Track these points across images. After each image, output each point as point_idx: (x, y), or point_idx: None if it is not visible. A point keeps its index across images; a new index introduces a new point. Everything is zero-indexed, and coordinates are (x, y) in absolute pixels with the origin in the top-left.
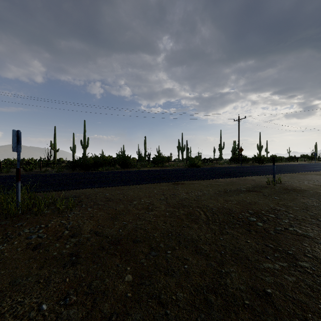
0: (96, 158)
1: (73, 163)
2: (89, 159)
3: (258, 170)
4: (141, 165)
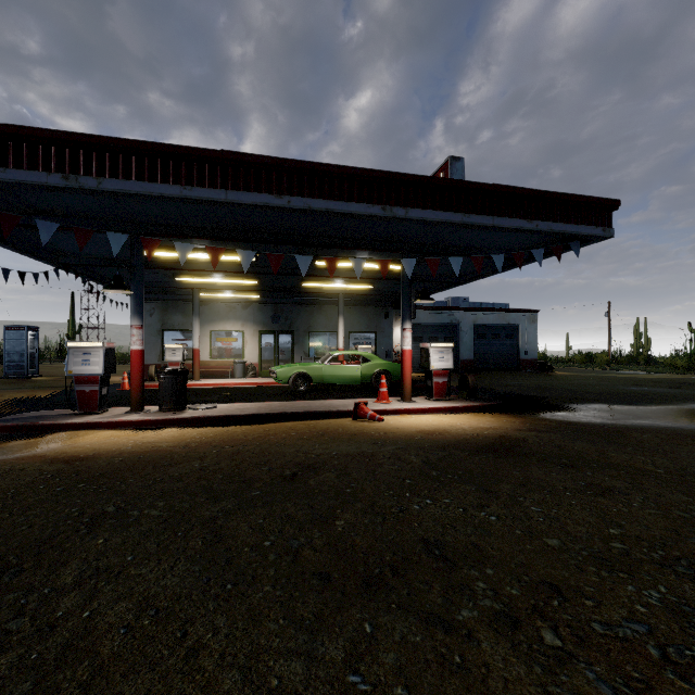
0: None
1: None
2: None
3: None
4: None
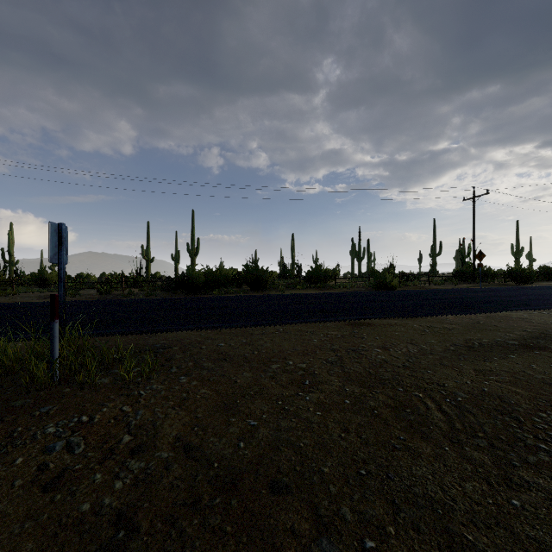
0: (209, 273)
1: (173, 281)
2: (197, 274)
3: (525, 298)
4: (286, 285)
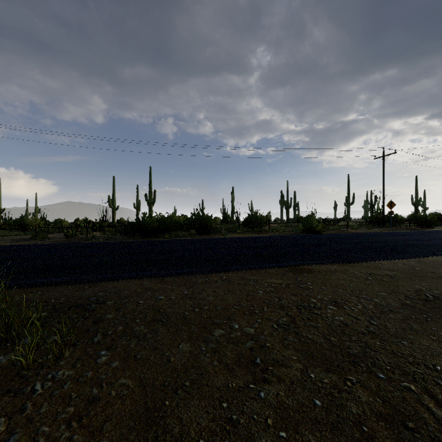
0: (162, 219)
1: (130, 226)
2: (151, 220)
3: (440, 242)
4: (228, 229)
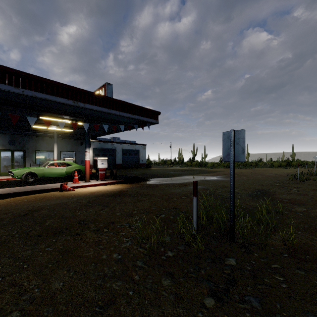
0: None
1: None
2: None
3: None
4: None
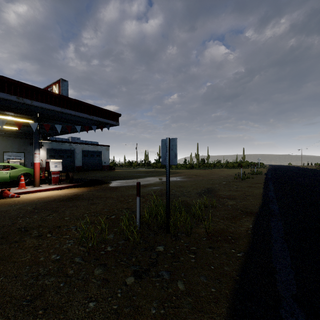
0: None
1: None
2: None
3: None
4: None
